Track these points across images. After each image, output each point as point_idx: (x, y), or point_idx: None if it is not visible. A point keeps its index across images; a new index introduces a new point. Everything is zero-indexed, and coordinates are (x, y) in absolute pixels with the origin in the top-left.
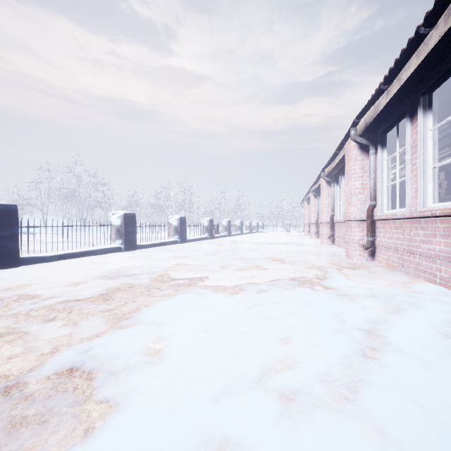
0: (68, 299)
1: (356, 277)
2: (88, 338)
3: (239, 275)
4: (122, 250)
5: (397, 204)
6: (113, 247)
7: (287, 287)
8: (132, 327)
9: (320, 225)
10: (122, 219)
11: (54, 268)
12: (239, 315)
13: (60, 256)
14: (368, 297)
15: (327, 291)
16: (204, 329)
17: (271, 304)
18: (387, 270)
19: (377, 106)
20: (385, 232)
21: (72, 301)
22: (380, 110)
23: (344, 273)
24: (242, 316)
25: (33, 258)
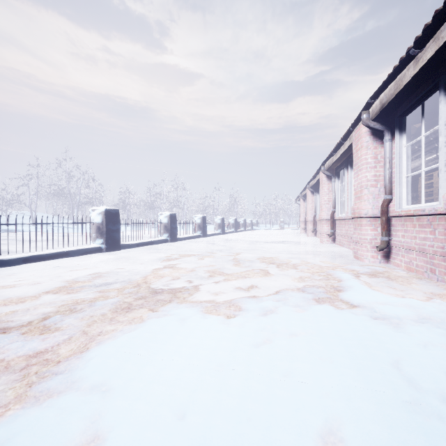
0: None
1: (381, 287)
2: None
3: (236, 284)
4: (103, 250)
5: (423, 197)
6: (92, 247)
7: (299, 304)
8: (55, 400)
9: (317, 222)
10: (103, 216)
11: (11, 274)
12: (241, 368)
13: (25, 258)
14: (416, 321)
15: (356, 312)
16: (179, 406)
17: (286, 340)
18: (412, 276)
19: (399, 80)
20: (404, 231)
21: None
22: (405, 84)
23: (363, 280)
24: (244, 370)
25: None
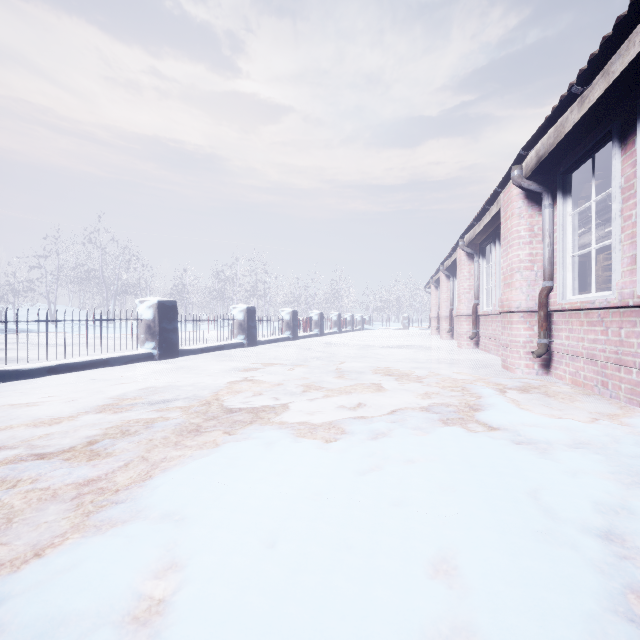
0: (25, 453)
1: (533, 406)
2: (15, 562)
3: (338, 401)
4: (155, 358)
5: (593, 284)
6: (140, 354)
7: (421, 426)
8: (120, 529)
9: (455, 319)
10: (155, 310)
11: (34, 389)
12: (341, 496)
13: (51, 368)
14: (569, 447)
15: (494, 435)
16: (267, 535)
17: (400, 466)
18: (578, 391)
19: (561, 125)
20: (569, 331)
21: (29, 459)
22: (568, 131)
23: (510, 397)
24: (346, 498)
25: (3, 373)
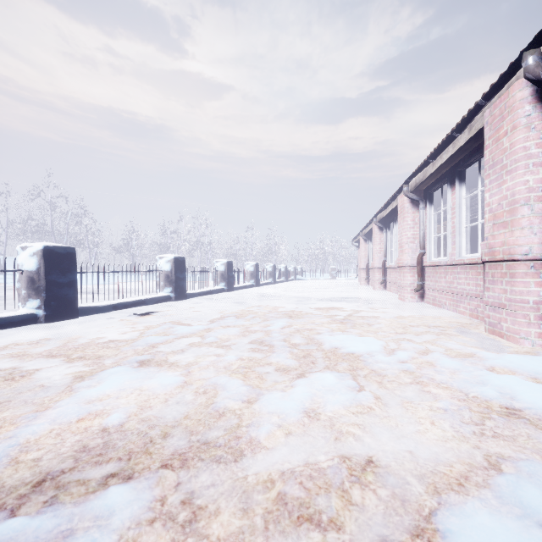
0: None
1: None
2: None
3: (283, 450)
4: (39, 320)
5: None
6: (14, 316)
7: None
8: None
9: (388, 270)
10: (39, 258)
11: None
12: None
13: None
14: None
15: None
16: None
17: None
18: None
19: None
20: None
21: None
22: None
23: None
24: None
25: None
